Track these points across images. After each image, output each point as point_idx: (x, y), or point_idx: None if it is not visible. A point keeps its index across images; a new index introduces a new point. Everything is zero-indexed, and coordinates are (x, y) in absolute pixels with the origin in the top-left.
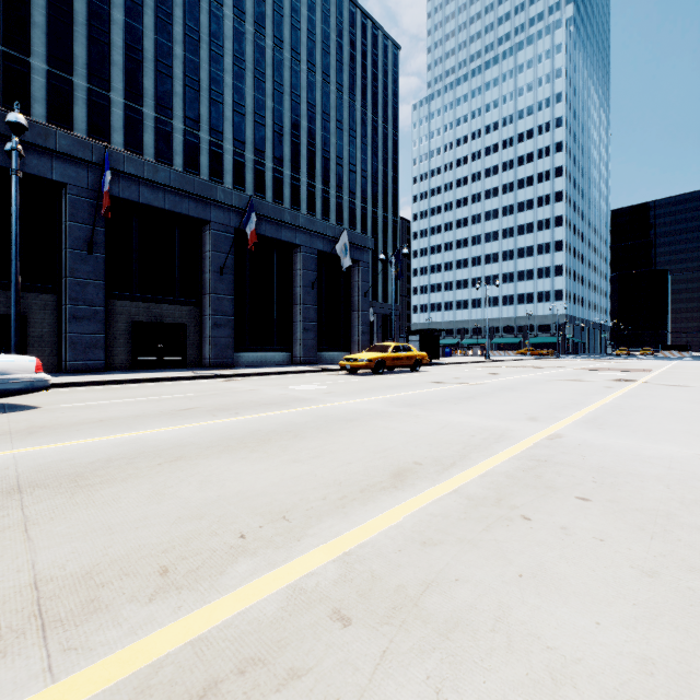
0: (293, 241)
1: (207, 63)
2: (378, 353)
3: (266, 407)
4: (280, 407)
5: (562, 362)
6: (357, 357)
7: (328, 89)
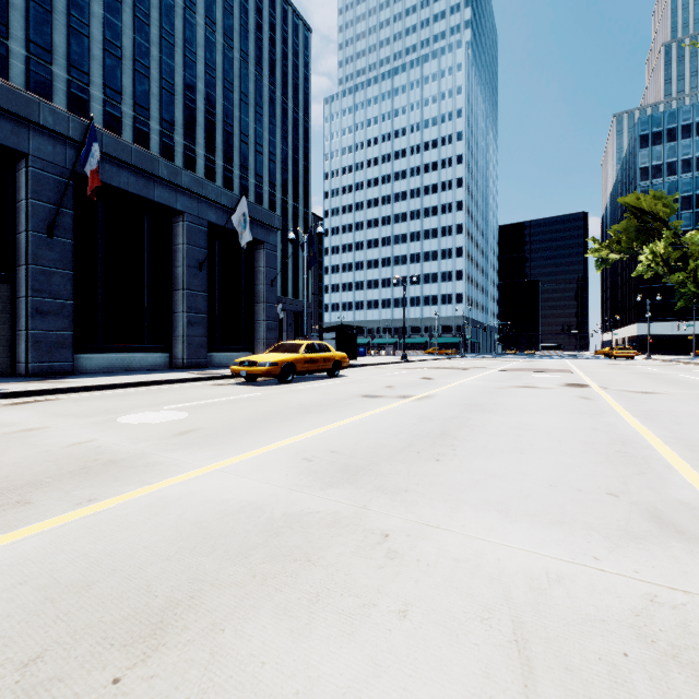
0: (173, 204)
1: None
2: (287, 354)
3: None
4: None
5: (475, 362)
6: (256, 359)
7: (231, 54)
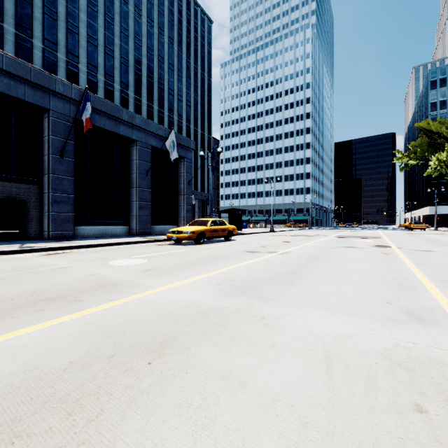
0: (130, 136)
1: (64, 0)
2: (200, 227)
3: (38, 308)
4: (62, 307)
5: (318, 232)
6: (181, 229)
7: (163, 40)
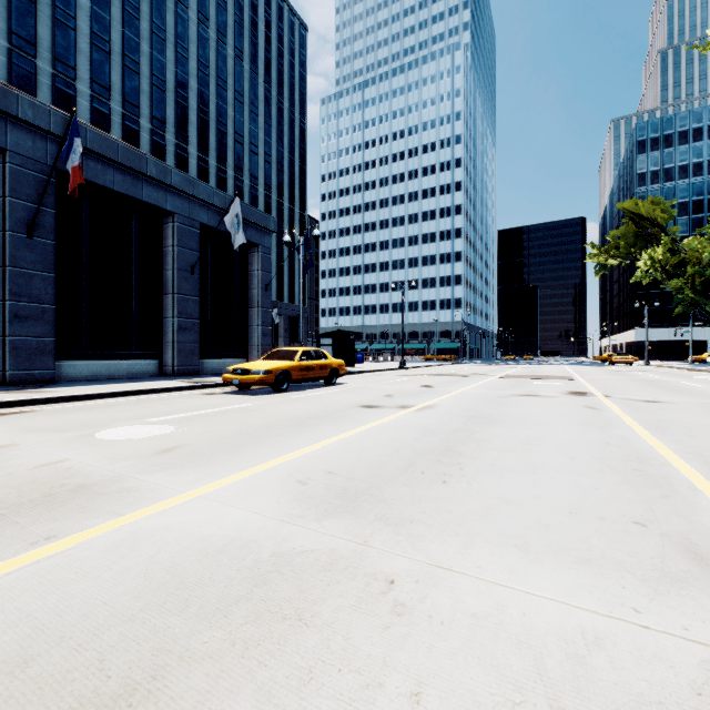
0: (162, 205)
1: None
2: (281, 362)
3: None
4: None
5: (475, 368)
6: (249, 367)
7: (225, 51)
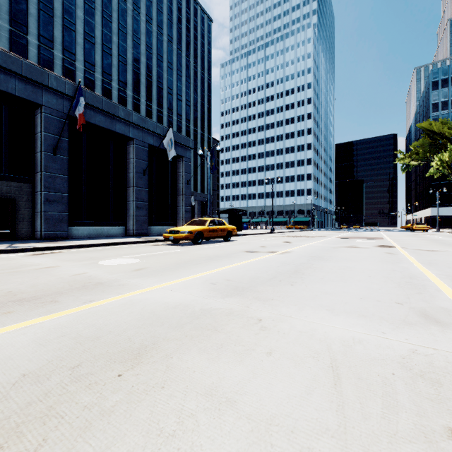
0: (127, 134)
1: None
2: (198, 226)
3: (6, 310)
4: (33, 308)
5: (319, 233)
6: (179, 229)
7: (162, 38)
